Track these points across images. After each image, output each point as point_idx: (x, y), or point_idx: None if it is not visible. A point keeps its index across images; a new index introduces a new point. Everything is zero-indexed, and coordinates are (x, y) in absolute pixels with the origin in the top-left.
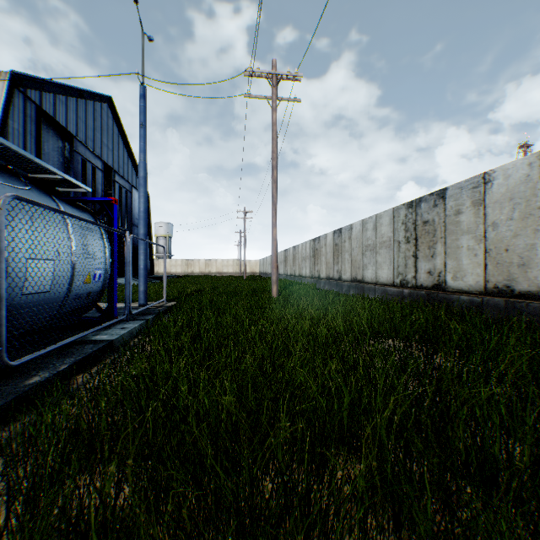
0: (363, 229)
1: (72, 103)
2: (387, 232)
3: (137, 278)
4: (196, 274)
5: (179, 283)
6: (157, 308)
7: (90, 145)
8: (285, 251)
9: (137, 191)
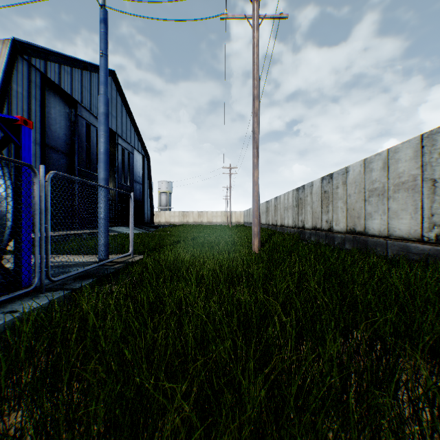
0: (365, 170)
1: (76, 74)
2: (409, 169)
3: (136, 226)
4: (190, 223)
5: (170, 231)
6: (114, 265)
7: (95, 112)
8: (267, 202)
9: (138, 153)
